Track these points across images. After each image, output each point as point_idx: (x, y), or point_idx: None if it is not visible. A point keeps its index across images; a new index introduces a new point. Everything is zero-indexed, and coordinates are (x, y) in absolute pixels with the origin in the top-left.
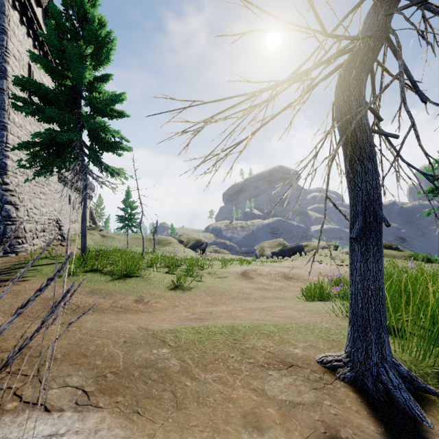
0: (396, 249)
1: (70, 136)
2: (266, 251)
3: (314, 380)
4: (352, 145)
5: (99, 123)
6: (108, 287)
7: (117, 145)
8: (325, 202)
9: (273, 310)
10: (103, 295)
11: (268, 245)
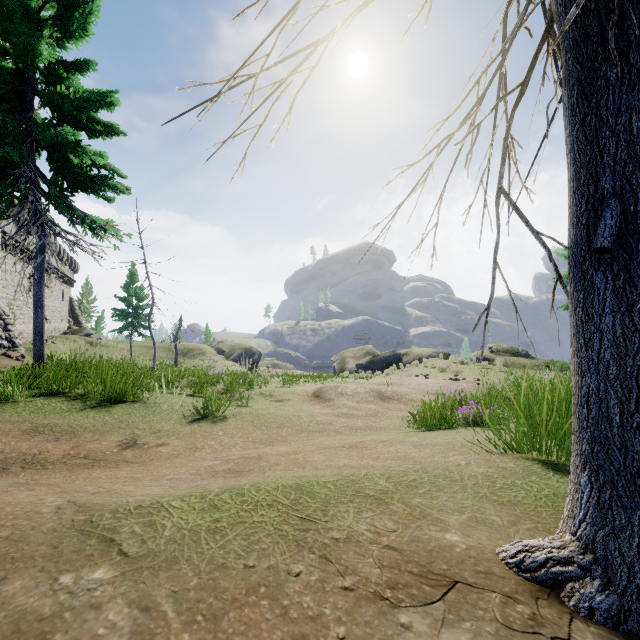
0: (526, 356)
1: (9, 155)
2: (349, 363)
3: (523, 629)
4: (600, 14)
5: (66, 137)
6: (71, 421)
7: (103, 180)
8: (498, 205)
9: (371, 447)
10: (55, 436)
11: (351, 354)
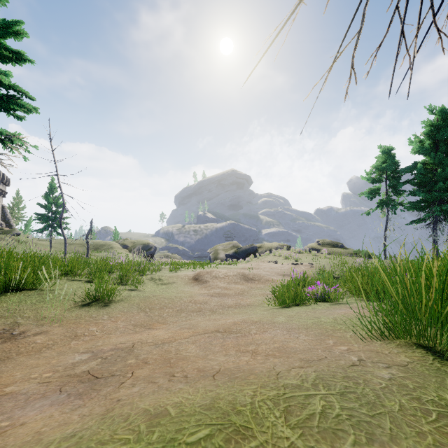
0: (341, 247)
1: None
2: (220, 254)
3: None
4: None
5: None
6: None
7: (11, 99)
8: None
9: (245, 332)
10: None
11: (222, 247)
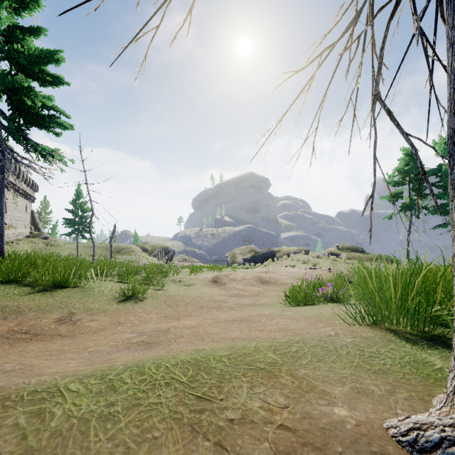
0: (362, 252)
1: None
2: (238, 258)
3: None
4: None
5: (21, 83)
6: (20, 303)
7: (52, 119)
8: (374, 109)
9: (257, 320)
10: (3, 315)
11: (240, 251)
